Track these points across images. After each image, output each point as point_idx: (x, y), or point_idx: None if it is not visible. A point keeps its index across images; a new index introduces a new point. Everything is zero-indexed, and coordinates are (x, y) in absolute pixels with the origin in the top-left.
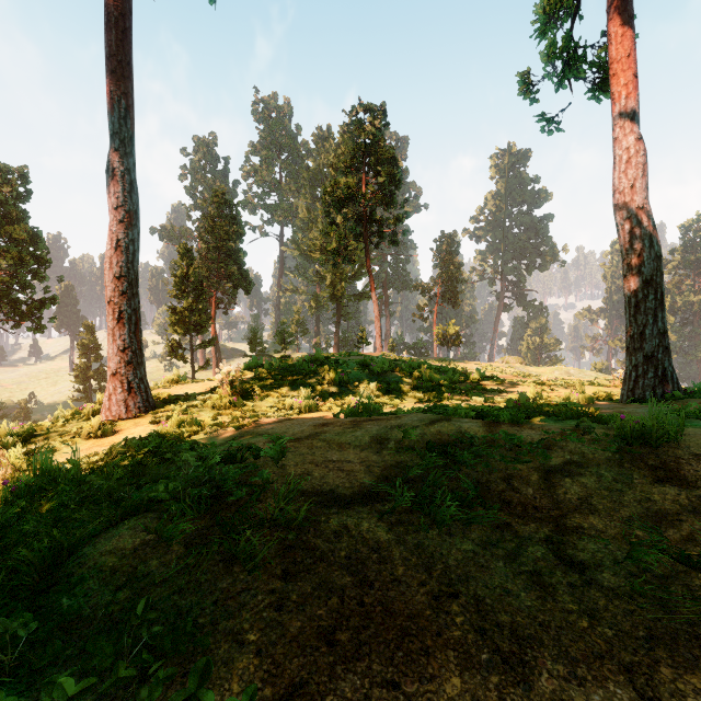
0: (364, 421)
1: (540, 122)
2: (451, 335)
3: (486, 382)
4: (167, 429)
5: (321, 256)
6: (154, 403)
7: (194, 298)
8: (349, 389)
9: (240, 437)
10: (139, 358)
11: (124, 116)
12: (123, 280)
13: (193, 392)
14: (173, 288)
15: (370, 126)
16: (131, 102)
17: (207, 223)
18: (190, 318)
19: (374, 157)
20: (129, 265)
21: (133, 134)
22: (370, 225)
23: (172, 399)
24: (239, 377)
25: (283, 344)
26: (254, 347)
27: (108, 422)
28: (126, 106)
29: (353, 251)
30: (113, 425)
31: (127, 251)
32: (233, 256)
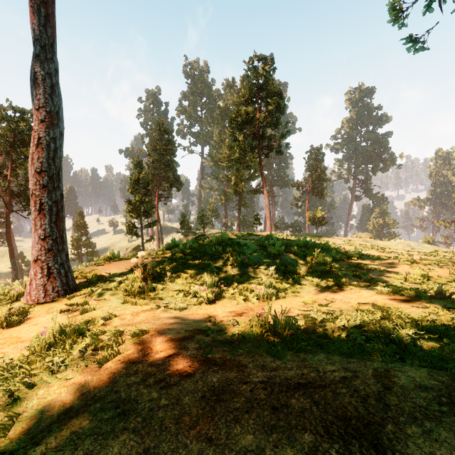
0: (288, 389)
1: (407, 43)
2: (319, 218)
3: (364, 260)
4: (38, 342)
5: (227, 163)
6: (76, 285)
7: (143, 194)
8: (250, 270)
9: (86, 403)
10: (60, 245)
11: (43, 24)
12: (43, 175)
13: (114, 273)
14: (130, 187)
15: (262, 70)
16: (51, 11)
17: (152, 144)
18: (140, 207)
19: (265, 92)
20: (50, 161)
21: (53, 41)
22: (262, 141)
23: (93, 280)
24: (151, 261)
25: (202, 224)
26: (183, 226)
27: (20, 309)
28: (45, 15)
29: (249, 161)
30: (28, 310)
31: (48, 148)
32: (169, 166)
